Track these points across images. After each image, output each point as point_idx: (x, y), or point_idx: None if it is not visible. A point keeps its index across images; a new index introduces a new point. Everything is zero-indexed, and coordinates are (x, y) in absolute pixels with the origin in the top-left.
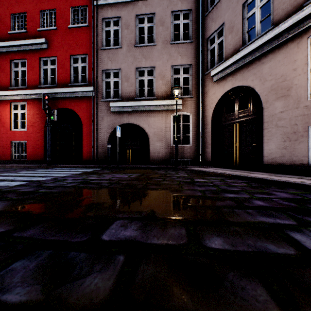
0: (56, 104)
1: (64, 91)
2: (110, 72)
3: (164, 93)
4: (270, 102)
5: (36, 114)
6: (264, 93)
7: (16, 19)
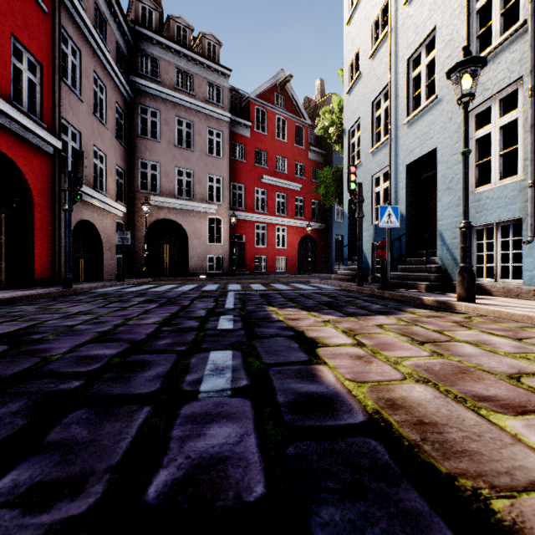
0: None
1: (17, 117)
2: (68, 126)
3: (112, 192)
4: (193, 239)
5: None
6: (189, 232)
7: None
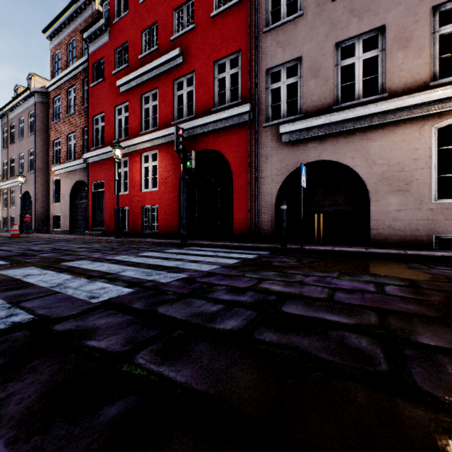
0: (193, 146)
1: (205, 122)
2: (279, 69)
3: (408, 78)
4: None
5: (169, 166)
6: None
7: (147, 37)
